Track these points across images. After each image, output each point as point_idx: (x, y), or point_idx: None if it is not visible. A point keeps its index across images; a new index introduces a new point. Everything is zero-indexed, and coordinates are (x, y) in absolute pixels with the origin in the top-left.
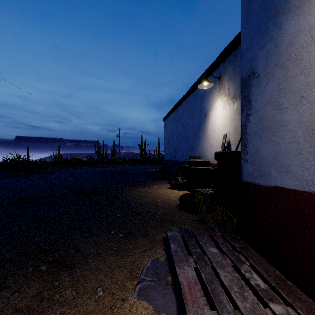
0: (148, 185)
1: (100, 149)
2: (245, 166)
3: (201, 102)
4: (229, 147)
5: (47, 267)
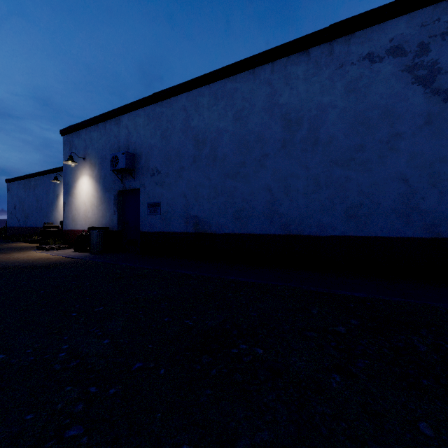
0: (5, 244)
1: None
2: (64, 226)
3: (54, 185)
4: None
5: None
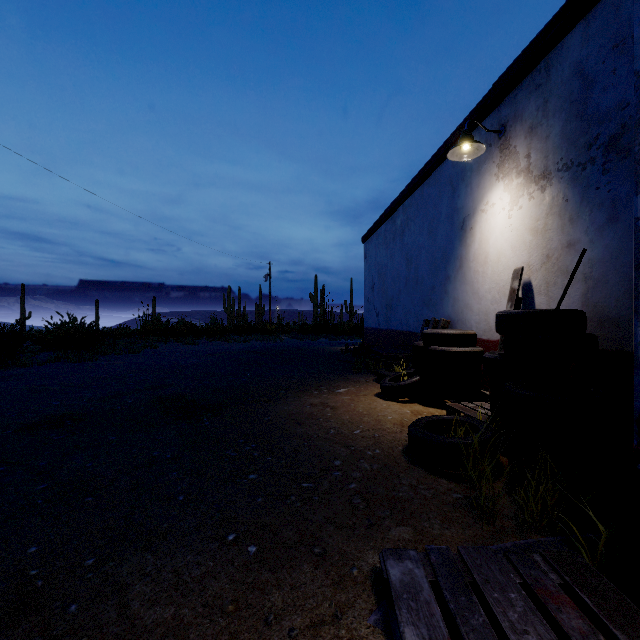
0: (329, 386)
1: (233, 305)
2: None
3: (451, 194)
4: (529, 301)
5: None
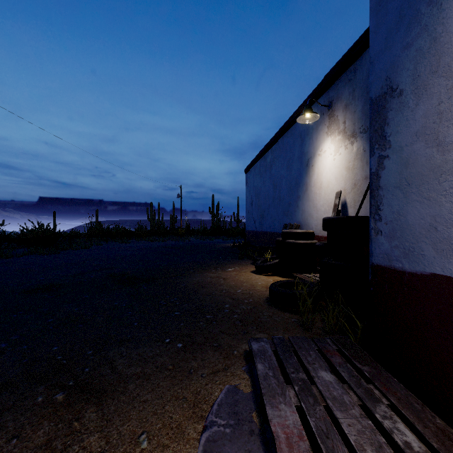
0: (222, 267)
1: (154, 215)
2: (377, 240)
3: (300, 143)
4: (345, 211)
5: (66, 396)
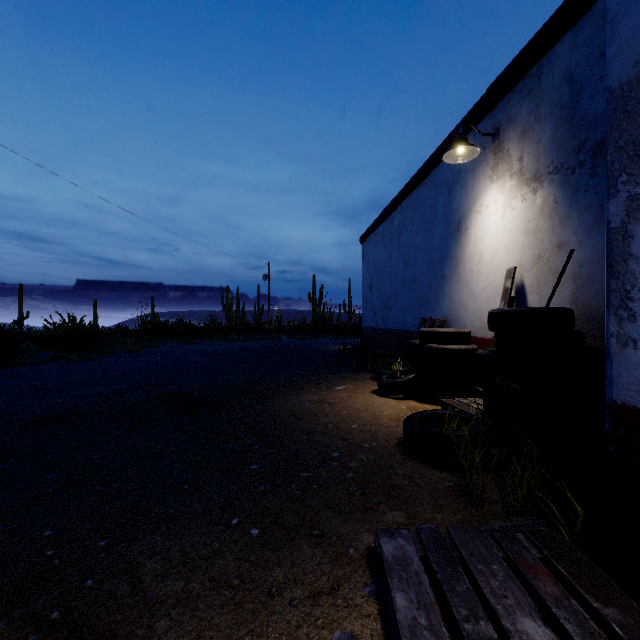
0: (327, 383)
1: (231, 305)
2: (624, 358)
3: (447, 196)
4: (522, 300)
5: None
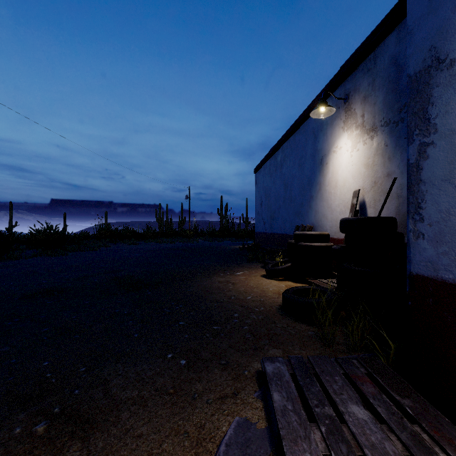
0: (231, 270)
1: (162, 217)
2: (417, 245)
3: (313, 140)
4: (363, 212)
5: (47, 427)
